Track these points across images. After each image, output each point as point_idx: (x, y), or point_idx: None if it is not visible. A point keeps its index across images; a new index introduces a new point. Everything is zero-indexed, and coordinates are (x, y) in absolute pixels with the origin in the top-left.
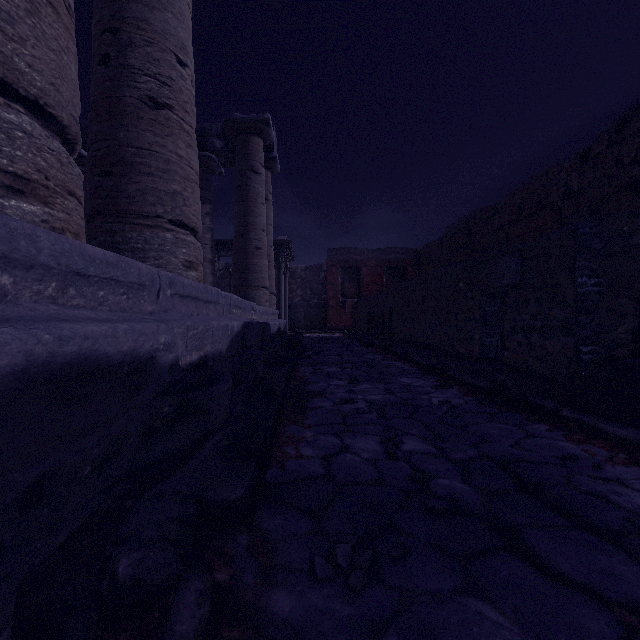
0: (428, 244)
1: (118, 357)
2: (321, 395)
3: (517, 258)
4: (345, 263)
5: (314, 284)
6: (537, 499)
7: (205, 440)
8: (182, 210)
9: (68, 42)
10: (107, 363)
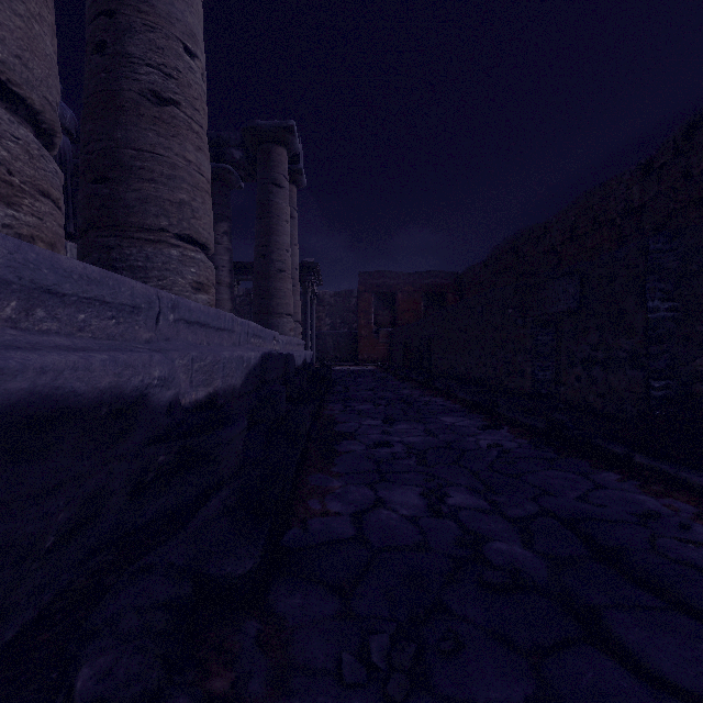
0: (471, 267)
1: (93, 395)
2: (352, 437)
3: (575, 280)
4: (379, 288)
5: (344, 312)
6: (617, 569)
7: (211, 495)
8: (190, 223)
9: (41, 9)
10: (76, 403)
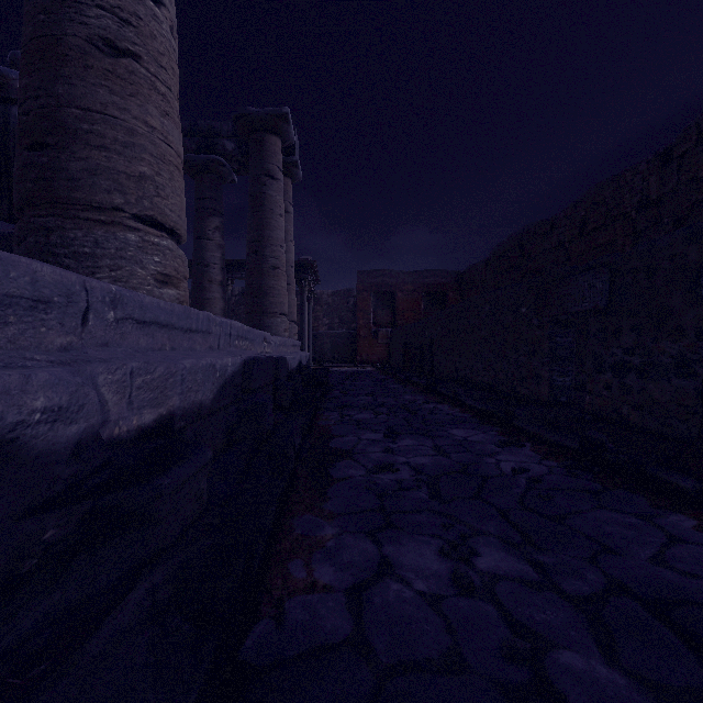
0: (472, 266)
1: None
2: (349, 456)
3: (604, 274)
4: (378, 287)
5: (342, 311)
6: None
7: (141, 574)
8: (153, 202)
9: None
10: None
